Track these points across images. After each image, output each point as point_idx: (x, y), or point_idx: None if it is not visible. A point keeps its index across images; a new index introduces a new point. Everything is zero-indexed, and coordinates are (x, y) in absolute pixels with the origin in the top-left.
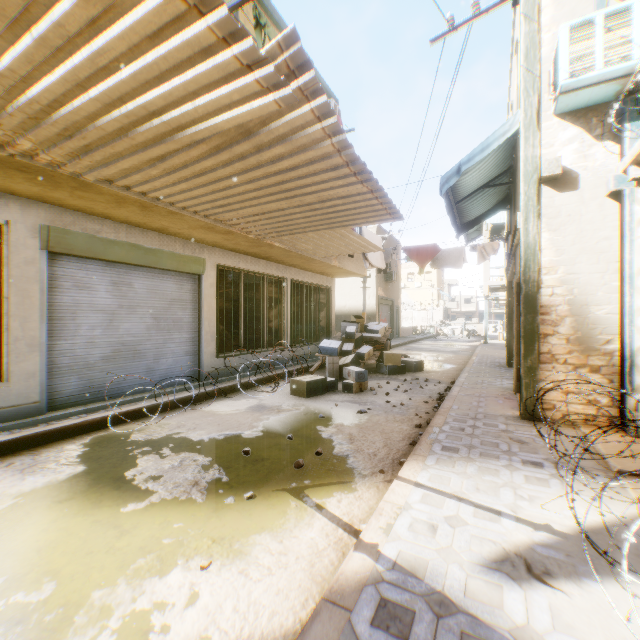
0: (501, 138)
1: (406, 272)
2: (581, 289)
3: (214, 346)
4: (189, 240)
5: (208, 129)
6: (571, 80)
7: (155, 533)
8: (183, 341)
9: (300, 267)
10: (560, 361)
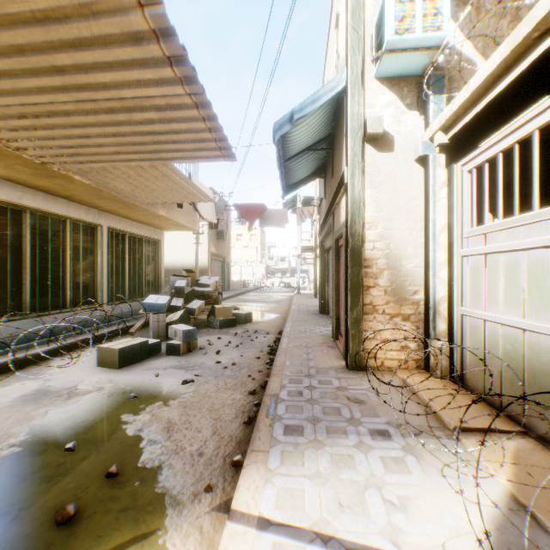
0: (330, 93)
1: (235, 233)
2: (396, 244)
3: None
4: None
5: None
6: (397, 37)
7: None
8: None
9: (120, 214)
10: (380, 311)
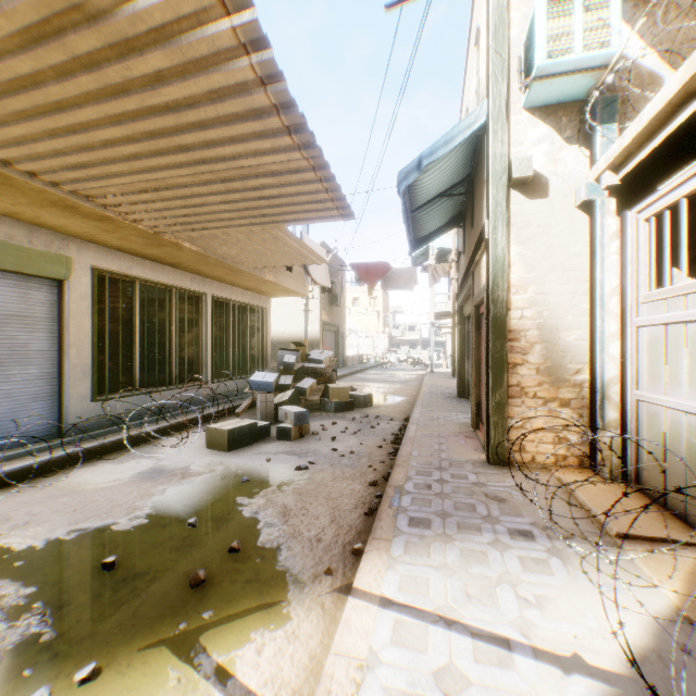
0: (467, 131)
1: (351, 296)
2: (552, 312)
3: (89, 385)
4: (41, 227)
5: None
6: (549, 62)
7: None
8: (31, 379)
9: (225, 280)
10: (531, 395)
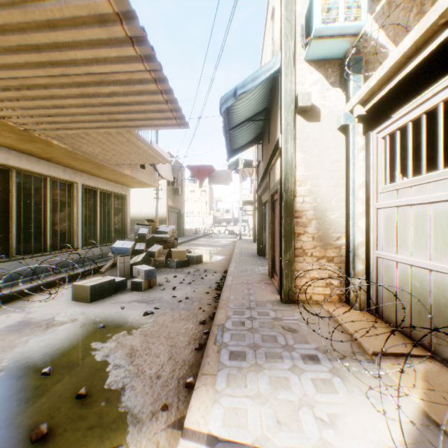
0: (267, 73)
1: (189, 190)
2: (322, 198)
3: None
4: None
5: None
6: (323, 26)
7: None
8: None
9: (92, 173)
10: (309, 254)
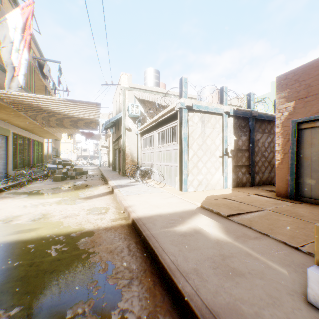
0: (118, 116)
1: None
2: (132, 150)
3: (13, 166)
4: (7, 122)
5: (78, 117)
6: (131, 113)
7: (75, 193)
8: (3, 163)
9: (37, 134)
10: (129, 164)
